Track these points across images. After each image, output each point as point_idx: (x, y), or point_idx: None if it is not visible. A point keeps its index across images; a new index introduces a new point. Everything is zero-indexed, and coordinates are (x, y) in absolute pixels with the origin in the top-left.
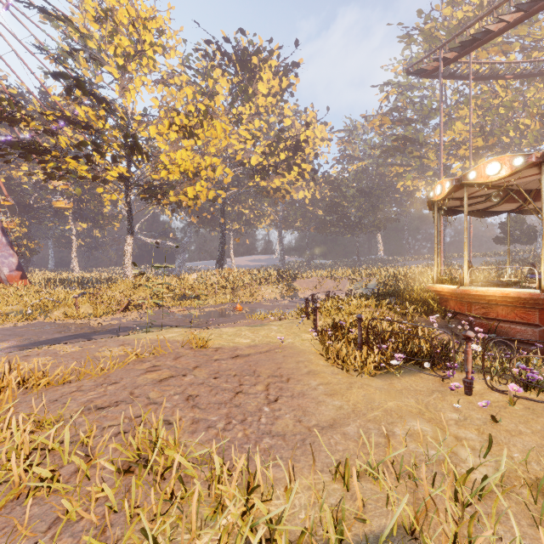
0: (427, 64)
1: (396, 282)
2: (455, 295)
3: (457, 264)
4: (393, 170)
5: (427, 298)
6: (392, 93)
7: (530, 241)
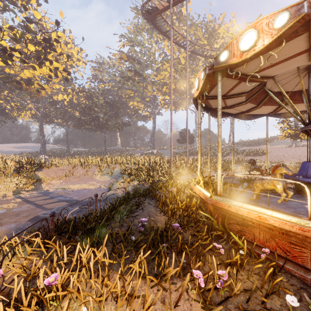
0: (159, 0)
1: (138, 171)
2: (293, 234)
3: (162, 153)
4: (127, 92)
5: (192, 205)
6: (126, 44)
7: (191, 142)
